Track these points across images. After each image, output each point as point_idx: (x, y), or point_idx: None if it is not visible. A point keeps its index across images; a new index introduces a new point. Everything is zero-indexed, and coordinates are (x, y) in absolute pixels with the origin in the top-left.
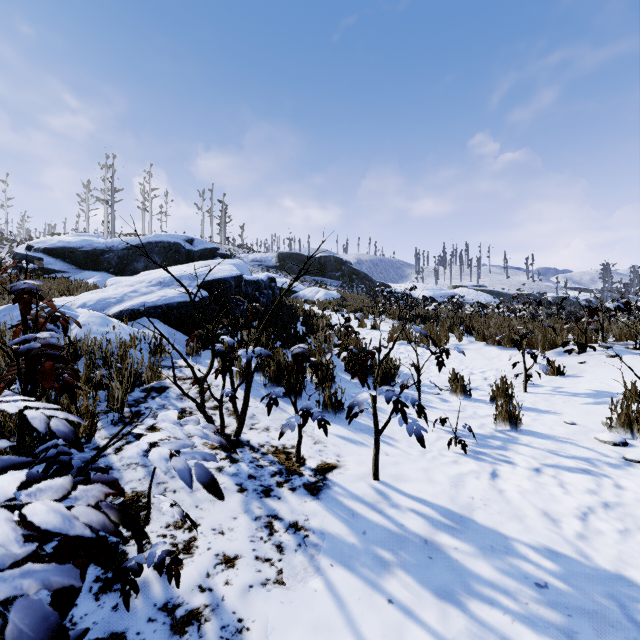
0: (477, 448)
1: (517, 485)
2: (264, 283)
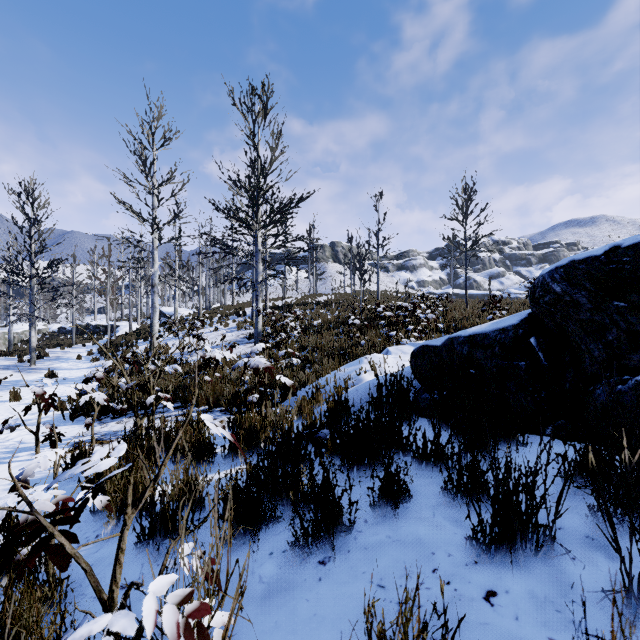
0: None
1: None
2: None
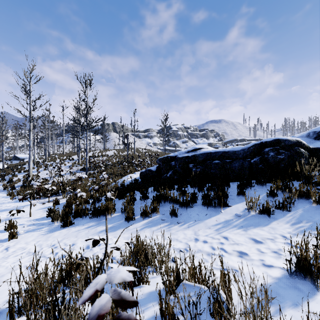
0: (10, 217)
1: (4, 215)
2: (209, 155)
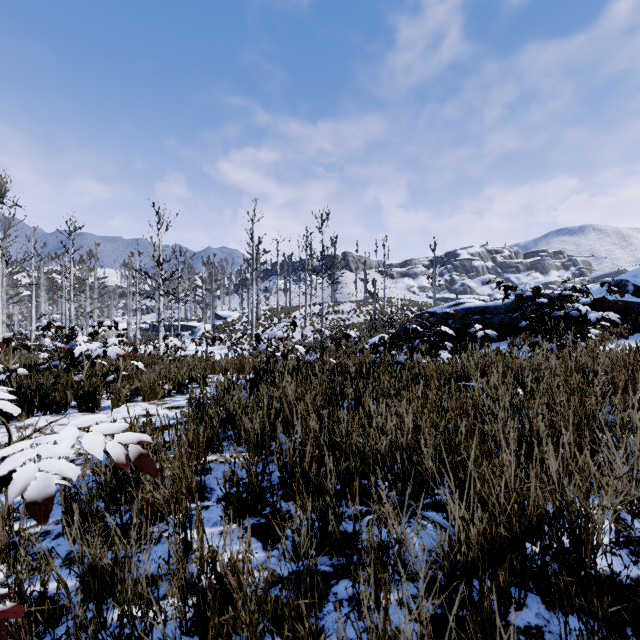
0: None
1: None
2: (469, 310)
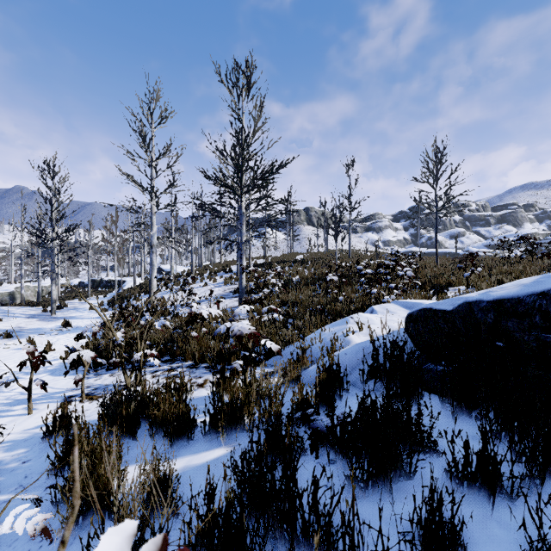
0: None
1: None
2: None
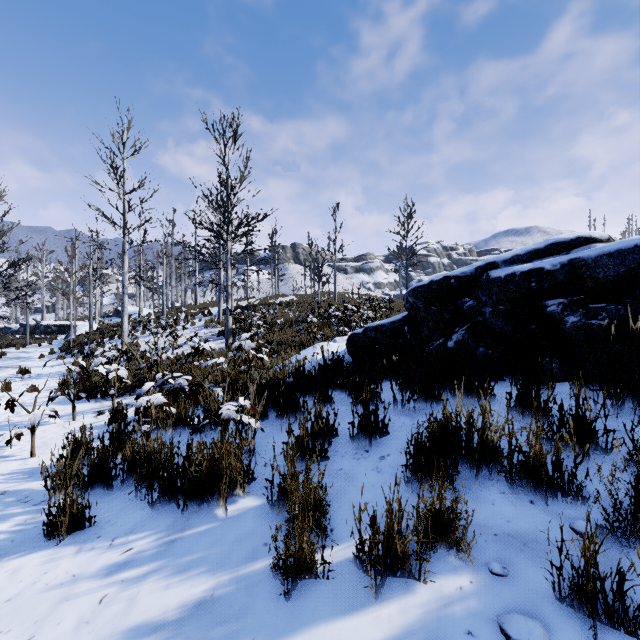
0: None
1: None
2: None
